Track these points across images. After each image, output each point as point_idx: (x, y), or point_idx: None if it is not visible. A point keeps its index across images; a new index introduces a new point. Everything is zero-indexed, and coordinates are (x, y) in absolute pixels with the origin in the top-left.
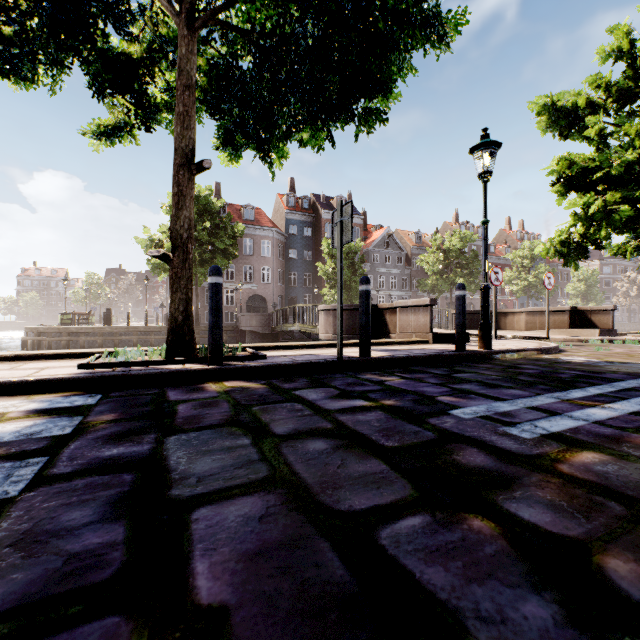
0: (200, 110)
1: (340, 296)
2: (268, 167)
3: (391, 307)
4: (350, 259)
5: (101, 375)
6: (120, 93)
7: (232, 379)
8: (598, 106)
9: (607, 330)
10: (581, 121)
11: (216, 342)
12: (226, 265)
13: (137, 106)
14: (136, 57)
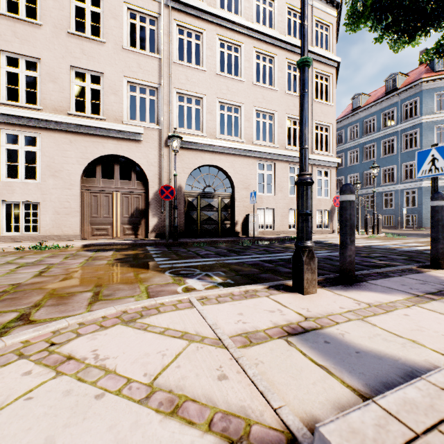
0: None
1: None
2: None
3: None
4: None
5: None
6: None
7: None
8: None
9: None
10: None
11: None
12: None
13: None
14: None
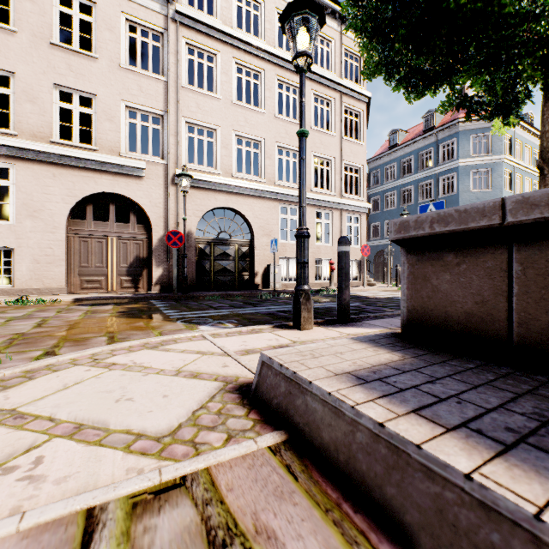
0: None
1: None
2: None
3: None
4: None
5: None
6: None
7: None
8: None
9: None
10: None
11: None
12: None
13: None
14: None
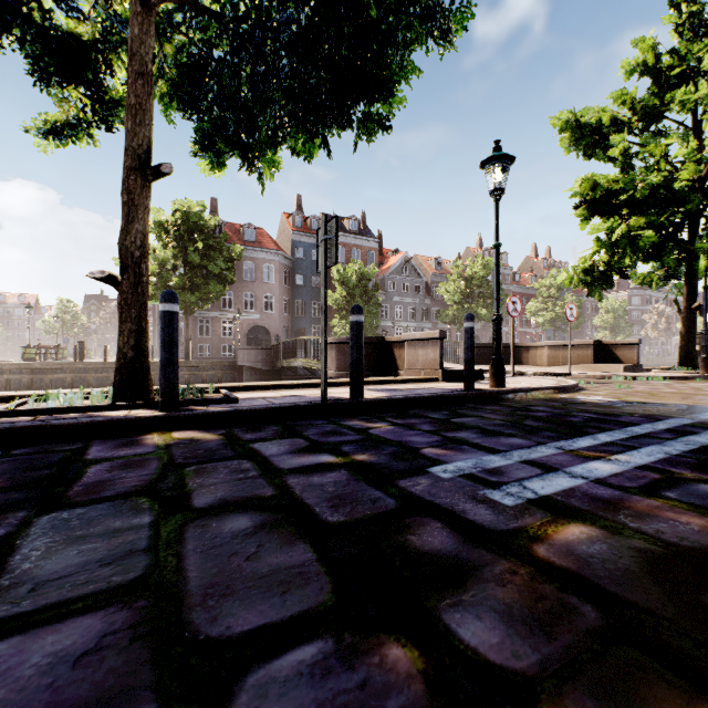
0: (171, 108)
1: (324, 328)
2: (257, 178)
3: (400, 340)
4: (363, 287)
5: (9, 426)
6: (68, 82)
7: (186, 428)
8: (623, 124)
9: (632, 366)
10: (605, 140)
11: (169, 383)
12: (222, 292)
13: (93, 100)
14: (86, 39)
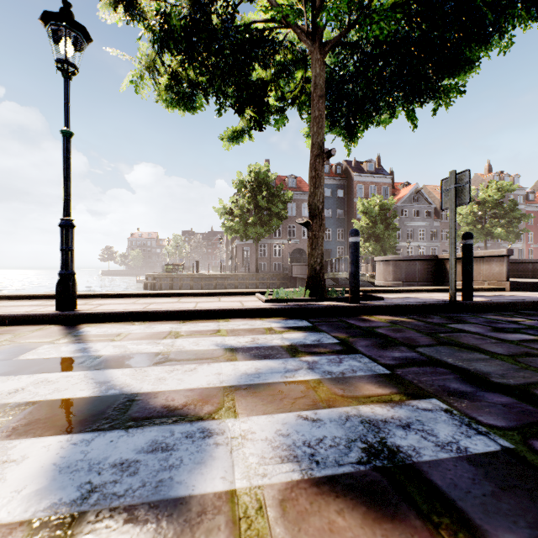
0: (301, 109)
1: (454, 249)
2: (344, 145)
3: None
4: (383, 215)
5: (292, 307)
6: (253, 107)
7: (375, 314)
8: None
9: None
10: None
11: (356, 286)
12: (277, 225)
13: (258, 114)
14: (266, 79)
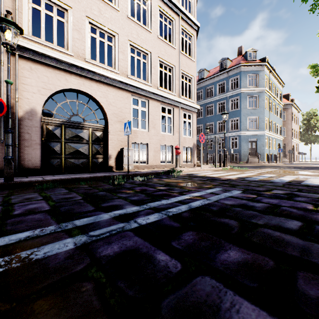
0: None
1: None
2: None
3: None
4: None
5: None
6: None
7: None
8: None
9: None
10: None
11: None
12: None
13: None
14: None
